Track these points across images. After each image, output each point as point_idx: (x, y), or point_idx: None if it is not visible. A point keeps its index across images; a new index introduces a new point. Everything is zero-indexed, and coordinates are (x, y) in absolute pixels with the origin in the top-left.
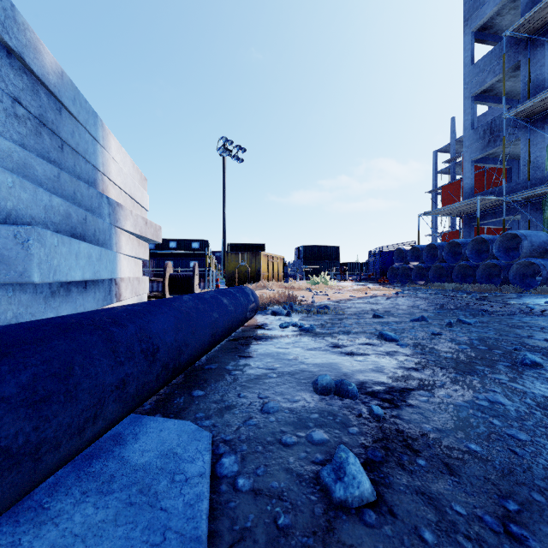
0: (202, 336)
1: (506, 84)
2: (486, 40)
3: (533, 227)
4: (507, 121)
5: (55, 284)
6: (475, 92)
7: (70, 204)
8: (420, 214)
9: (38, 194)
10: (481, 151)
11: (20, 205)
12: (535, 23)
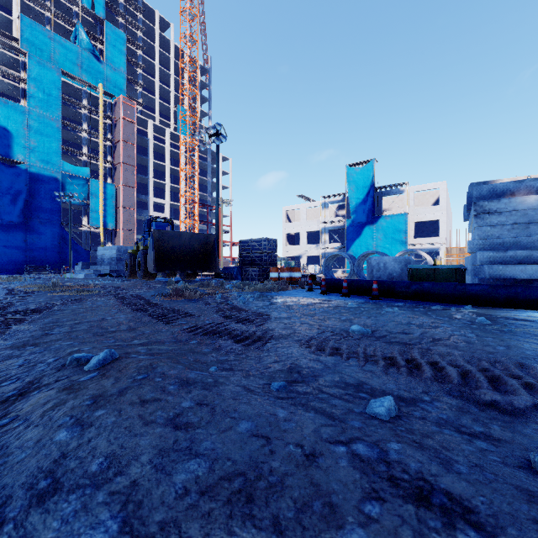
0: (495, 297)
1: None
2: None
3: None
4: None
5: (518, 280)
6: None
7: (533, 250)
8: None
9: (506, 253)
10: None
11: (496, 258)
12: None
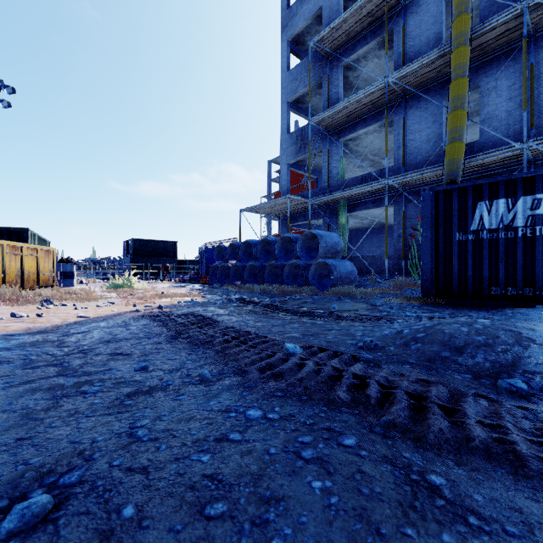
0: None
1: (314, 100)
2: (300, 55)
3: (331, 231)
4: (313, 130)
5: None
6: (290, 99)
7: None
8: (242, 210)
9: None
10: (295, 156)
11: None
12: (332, 43)
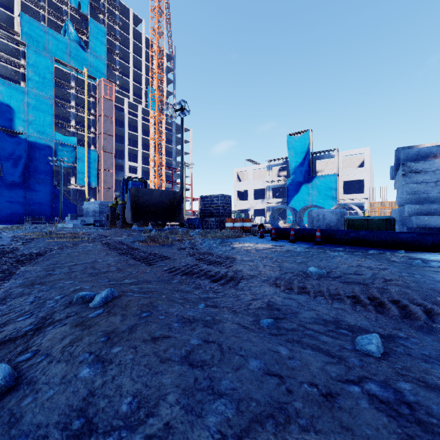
0: (423, 243)
1: None
2: None
3: None
4: None
5: None
6: None
7: None
8: None
9: (431, 206)
10: None
11: (422, 210)
12: None
